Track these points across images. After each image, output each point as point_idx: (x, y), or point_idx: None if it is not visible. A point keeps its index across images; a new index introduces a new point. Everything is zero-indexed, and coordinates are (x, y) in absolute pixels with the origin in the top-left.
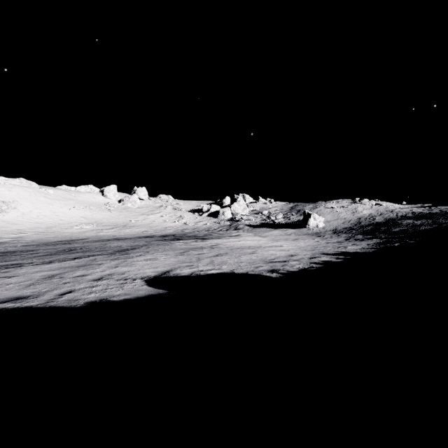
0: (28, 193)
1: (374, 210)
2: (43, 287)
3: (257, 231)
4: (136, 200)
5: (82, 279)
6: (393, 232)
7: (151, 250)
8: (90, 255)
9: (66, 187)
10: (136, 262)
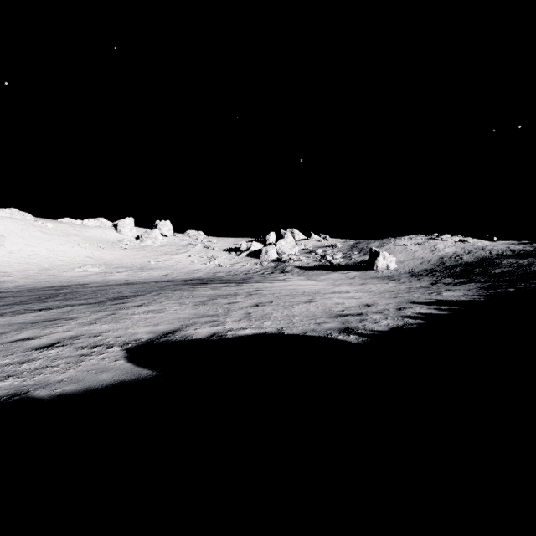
0: (19, 227)
1: (459, 247)
2: None
3: (310, 274)
4: (157, 236)
5: (18, 346)
6: (495, 274)
7: (161, 297)
8: (68, 304)
9: (69, 220)
10: (129, 316)
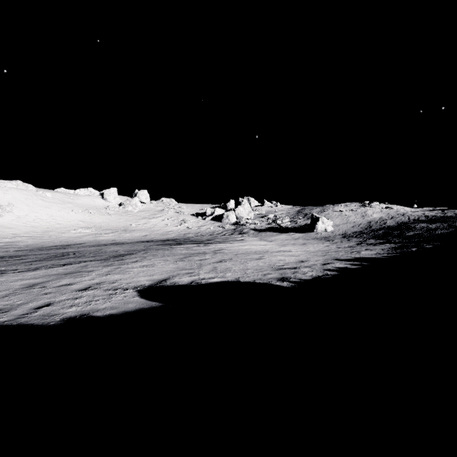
0: (24, 196)
1: (385, 213)
2: (18, 298)
3: (263, 235)
4: (137, 203)
5: (66, 289)
6: (407, 236)
7: (149, 255)
8: (82, 260)
9: (64, 190)
10: (131, 269)
